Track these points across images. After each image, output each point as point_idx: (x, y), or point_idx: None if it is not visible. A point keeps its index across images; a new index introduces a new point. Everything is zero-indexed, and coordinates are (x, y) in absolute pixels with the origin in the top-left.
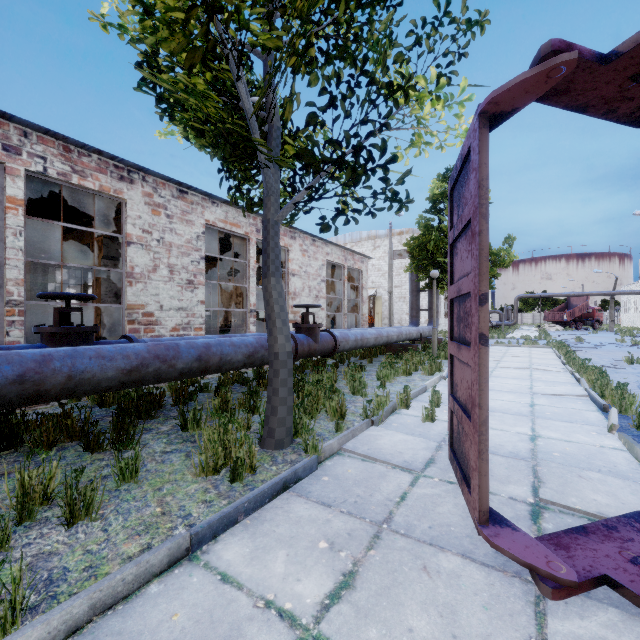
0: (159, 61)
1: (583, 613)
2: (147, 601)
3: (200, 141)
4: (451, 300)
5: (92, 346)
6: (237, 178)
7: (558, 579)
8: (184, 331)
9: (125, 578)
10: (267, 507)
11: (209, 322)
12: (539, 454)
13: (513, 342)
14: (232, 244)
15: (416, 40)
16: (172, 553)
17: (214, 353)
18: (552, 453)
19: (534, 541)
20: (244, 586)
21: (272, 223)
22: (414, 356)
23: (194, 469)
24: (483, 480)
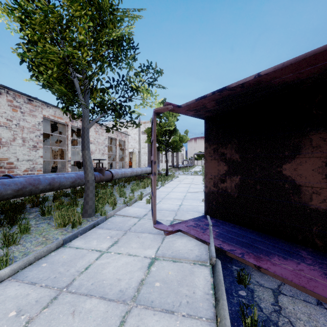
0: (41, 68)
1: (173, 237)
2: (52, 256)
3: (54, 95)
4: (152, 161)
5: None
6: (67, 104)
7: (168, 231)
8: (31, 171)
9: (44, 251)
10: (88, 232)
11: (43, 166)
12: (180, 209)
13: (190, 173)
14: (56, 125)
15: (141, 70)
16: (57, 245)
17: (56, 181)
18: (184, 208)
19: (166, 225)
20: (84, 248)
21: (86, 129)
22: (148, 180)
23: (54, 227)
24: (155, 212)
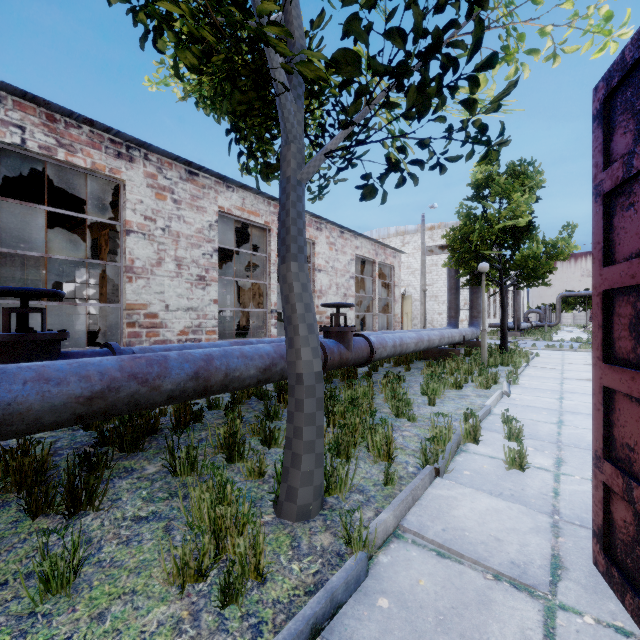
0: None
1: None
2: None
3: (185, 57)
4: (605, 292)
5: (35, 363)
6: (249, 138)
7: None
8: (194, 335)
9: None
10: None
11: (225, 324)
12: None
13: (564, 345)
14: (252, 238)
15: None
16: None
17: (217, 368)
18: None
19: None
20: None
21: (293, 183)
22: (460, 363)
23: (169, 563)
24: None
